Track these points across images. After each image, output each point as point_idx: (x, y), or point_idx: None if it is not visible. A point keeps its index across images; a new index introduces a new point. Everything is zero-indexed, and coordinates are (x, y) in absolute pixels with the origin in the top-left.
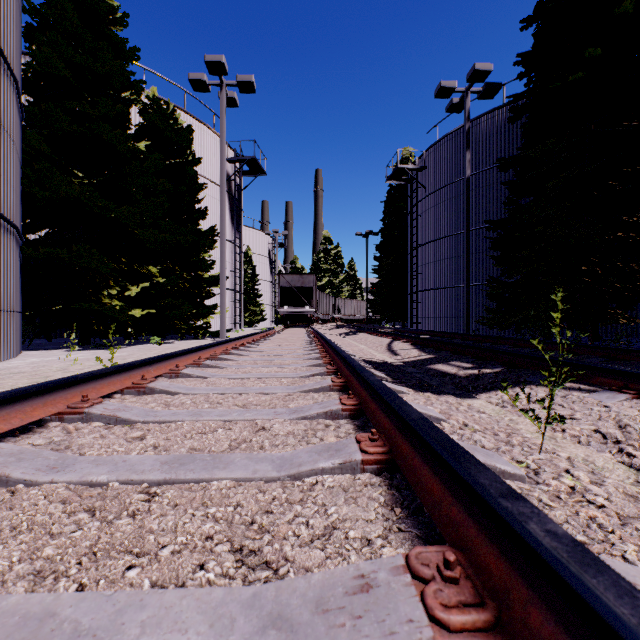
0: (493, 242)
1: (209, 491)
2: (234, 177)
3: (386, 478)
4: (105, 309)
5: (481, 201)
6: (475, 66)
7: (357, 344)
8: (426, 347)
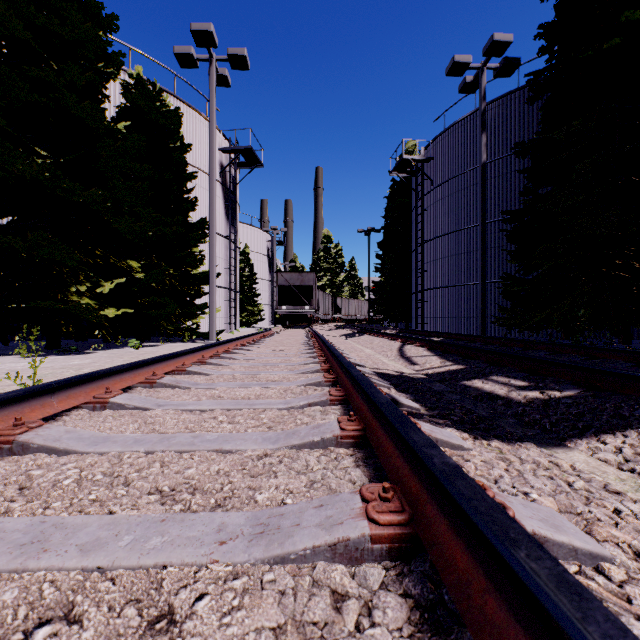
0: (509, 235)
1: None
2: (229, 168)
3: None
4: (69, 308)
5: (493, 192)
6: (493, 36)
7: (362, 348)
8: (448, 353)
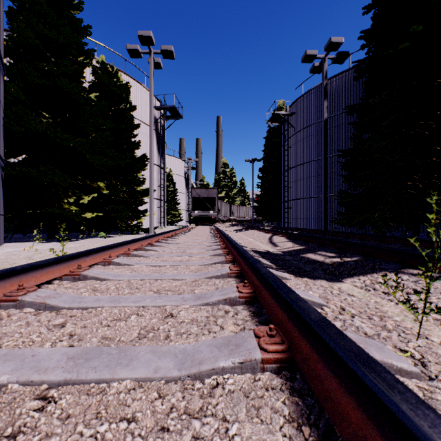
0: (343, 165)
1: (107, 396)
2: (160, 120)
3: (286, 378)
4: (65, 212)
5: (334, 136)
6: (331, 39)
7: (247, 238)
8: (298, 240)
